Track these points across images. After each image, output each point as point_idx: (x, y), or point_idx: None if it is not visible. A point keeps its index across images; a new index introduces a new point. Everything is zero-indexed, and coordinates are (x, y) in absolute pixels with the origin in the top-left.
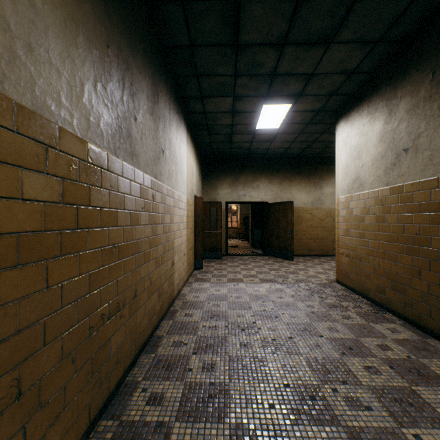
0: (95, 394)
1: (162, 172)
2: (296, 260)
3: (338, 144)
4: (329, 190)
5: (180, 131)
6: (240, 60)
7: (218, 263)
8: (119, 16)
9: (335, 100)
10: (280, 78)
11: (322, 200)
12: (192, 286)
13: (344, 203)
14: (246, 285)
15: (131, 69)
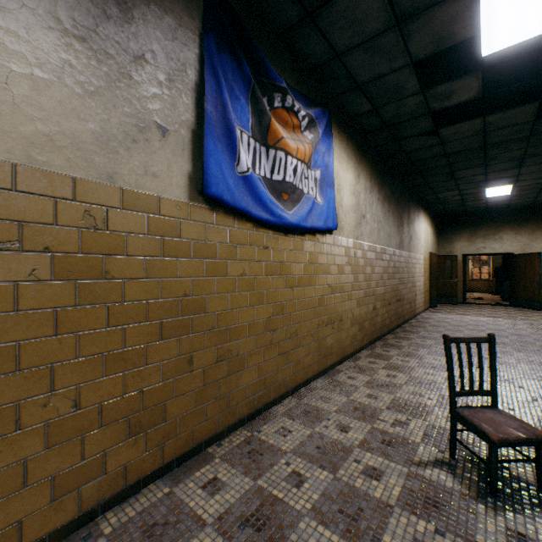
0: (396, 320)
1: (411, 248)
2: None
3: None
4: None
5: (419, 217)
6: (458, 181)
7: (451, 307)
8: (400, 204)
9: None
10: (492, 180)
11: None
12: (427, 313)
13: None
14: (470, 317)
15: (402, 216)
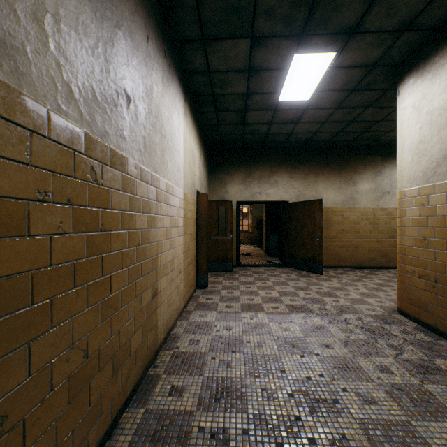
0: None
1: (126, 135)
2: (326, 273)
3: (403, 113)
4: (365, 187)
5: (171, 90)
6: None
7: (227, 278)
8: None
9: (404, 43)
10: None
11: (355, 199)
12: (190, 318)
13: (415, 198)
14: (268, 318)
15: None
